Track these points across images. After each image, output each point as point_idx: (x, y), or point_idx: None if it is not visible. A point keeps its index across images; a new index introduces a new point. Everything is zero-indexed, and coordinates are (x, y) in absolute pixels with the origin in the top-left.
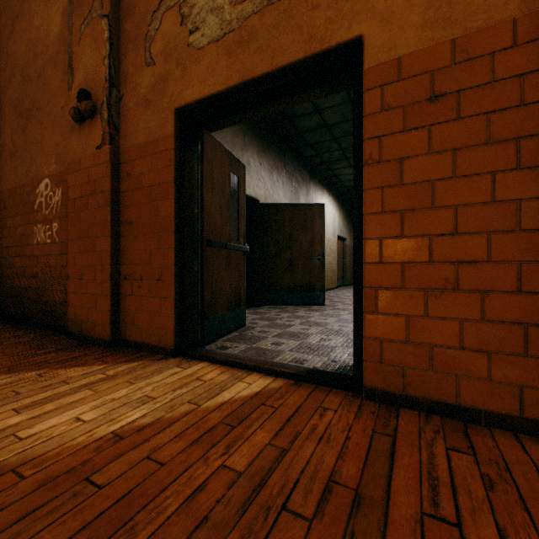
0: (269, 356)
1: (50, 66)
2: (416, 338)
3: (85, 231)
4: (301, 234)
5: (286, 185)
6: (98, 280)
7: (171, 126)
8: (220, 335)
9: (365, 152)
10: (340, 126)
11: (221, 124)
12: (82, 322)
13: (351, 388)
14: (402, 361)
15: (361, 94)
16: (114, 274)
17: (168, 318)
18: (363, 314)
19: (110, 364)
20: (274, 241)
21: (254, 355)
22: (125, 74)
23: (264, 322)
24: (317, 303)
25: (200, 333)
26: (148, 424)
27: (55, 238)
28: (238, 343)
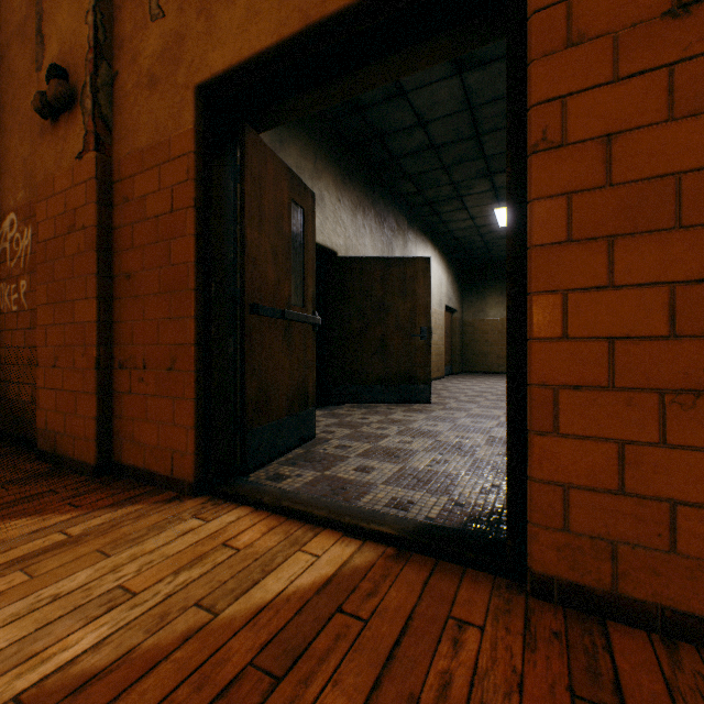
0: (350, 494)
1: (17, 41)
2: (640, 485)
3: (60, 290)
4: (398, 301)
5: (376, 233)
6: (79, 368)
7: (189, 115)
8: (273, 455)
9: (532, 128)
10: (453, 148)
11: (274, 116)
12: (56, 435)
13: (502, 570)
14: (611, 530)
15: (522, 26)
16: (104, 358)
17: (185, 432)
18: (528, 435)
19: (83, 510)
20: (359, 311)
21: (327, 493)
22: (121, 38)
23: (343, 430)
24: (421, 400)
25: (240, 455)
26: (101, 669)
27: (23, 304)
28: (303, 467)
